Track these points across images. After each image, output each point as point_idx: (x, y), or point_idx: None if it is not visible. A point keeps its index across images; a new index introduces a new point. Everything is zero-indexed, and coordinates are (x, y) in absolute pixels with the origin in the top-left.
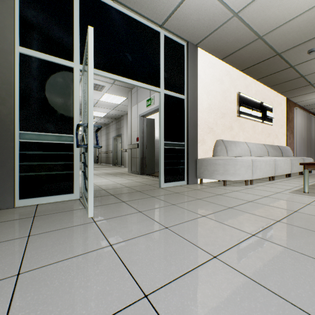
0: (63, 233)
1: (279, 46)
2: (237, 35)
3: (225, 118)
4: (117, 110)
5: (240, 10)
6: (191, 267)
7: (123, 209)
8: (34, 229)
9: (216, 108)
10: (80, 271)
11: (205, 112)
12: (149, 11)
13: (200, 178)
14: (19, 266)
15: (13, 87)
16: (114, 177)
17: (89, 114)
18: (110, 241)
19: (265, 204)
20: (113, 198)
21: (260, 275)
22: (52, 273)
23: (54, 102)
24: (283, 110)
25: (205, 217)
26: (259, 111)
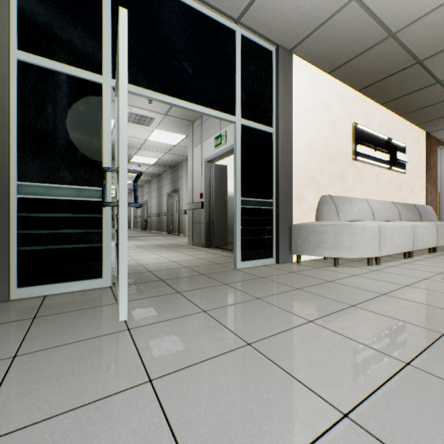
0: (72, 352)
1: (421, 49)
2: (355, 32)
3: (334, 162)
4: (173, 154)
5: None
6: (302, 443)
7: (177, 307)
8: (27, 343)
9: (320, 147)
10: None
11: (305, 154)
12: None
13: (297, 254)
14: None
15: (7, 113)
16: (168, 251)
17: (120, 152)
18: (150, 372)
19: (409, 299)
20: (163, 285)
21: None
22: None
23: (72, 136)
24: (421, 150)
25: (313, 323)
26: (386, 152)
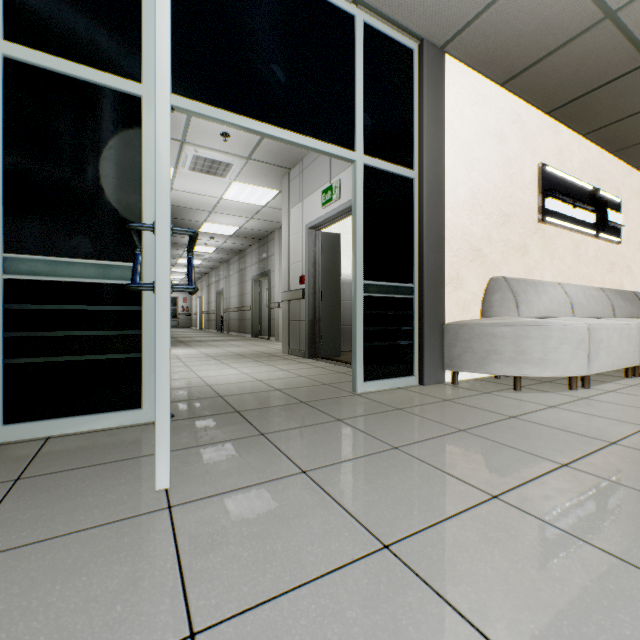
0: (59, 557)
1: None
2: (549, 13)
3: (509, 225)
4: (260, 220)
5: None
6: None
7: (257, 462)
8: None
9: (488, 201)
10: None
11: (464, 212)
12: None
13: (452, 370)
14: None
15: None
16: (251, 363)
17: (158, 195)
18: (194, 613)
19: None
20: (239, 421)
21: None
22: None
23: (93, 181)
24: None
25: (501, 501)
26: (590, 210)
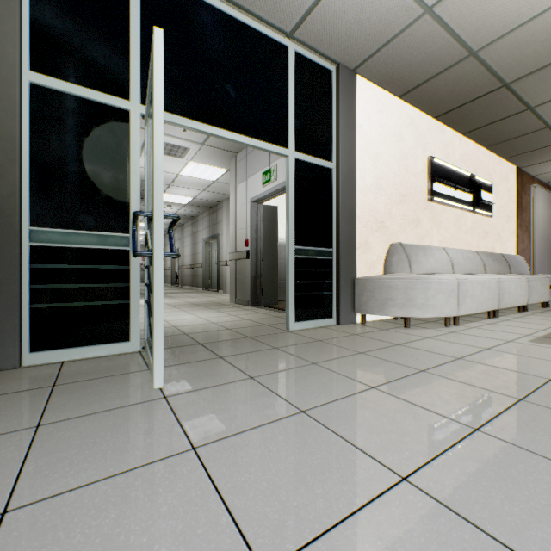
0: (103, 421)
1: (507, 70)
2: (430, 50)
3: (405, 204)
4: (211, 192)
5: (438, 1)
6: (357, 503)
7: (219, 373)
8: (49, 412)
9: (389, 186)
10: (130, 508)
11: (371, 194)
12: (269, 7)
13: (361, 313)
14: (9, 492)
15: (18, 146)
16: (206, 311)
17: (155, 193)
18: (193, 440)
19: (488, 363)
20: (203, 349)
21: (506, 525)
22: (72, 512)
23: (94, 173)
24: (511, 189)
25: (376, 389)
26: (468, 191)
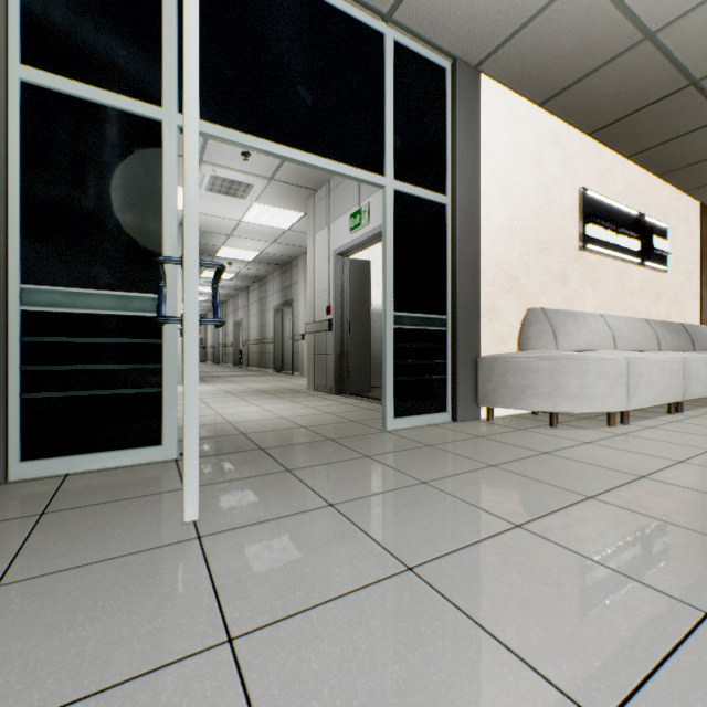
0: (97, 580)
1: (699, 59)
2: (587, 33)
3: (548, 253)
4: (283, 244)
5: None
6: None
7: (284, 496)
8: (21, 561)
9: (526, 228)
10: None
11: (500, 239)
12: None
13: (487, 406)
14: None
15: (3, 169)
16: (274, 400)
17: (186, 229)
18: (230, 623)
19: (689, 486)
20: (264, 458)
21: None
22: None
23: (112, 209)
24: (693, 233)
25: (523, 530)
26: (634, 236)
